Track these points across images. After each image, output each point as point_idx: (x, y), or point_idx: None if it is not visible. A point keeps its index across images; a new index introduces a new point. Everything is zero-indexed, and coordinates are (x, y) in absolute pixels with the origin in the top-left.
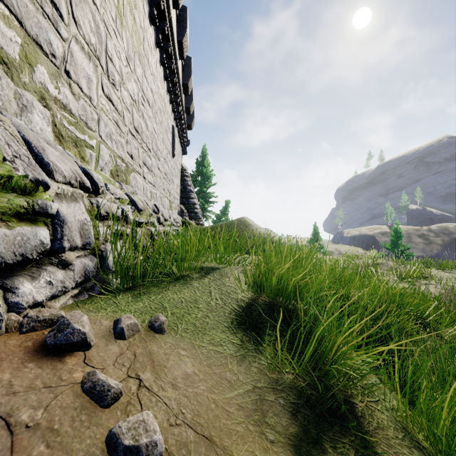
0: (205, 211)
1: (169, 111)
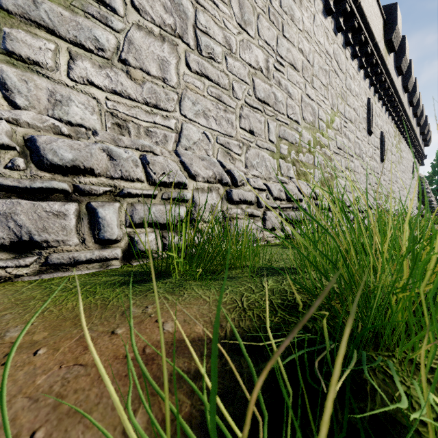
0: None
1: (410, 158)
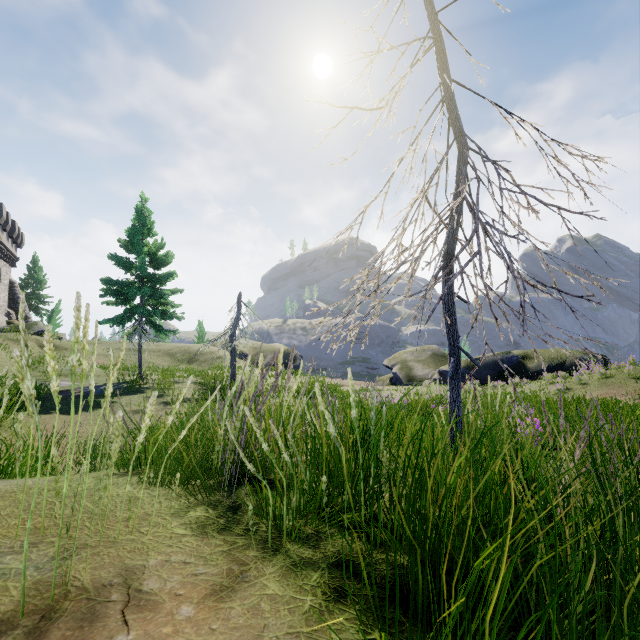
0: (39, 310)
1: None
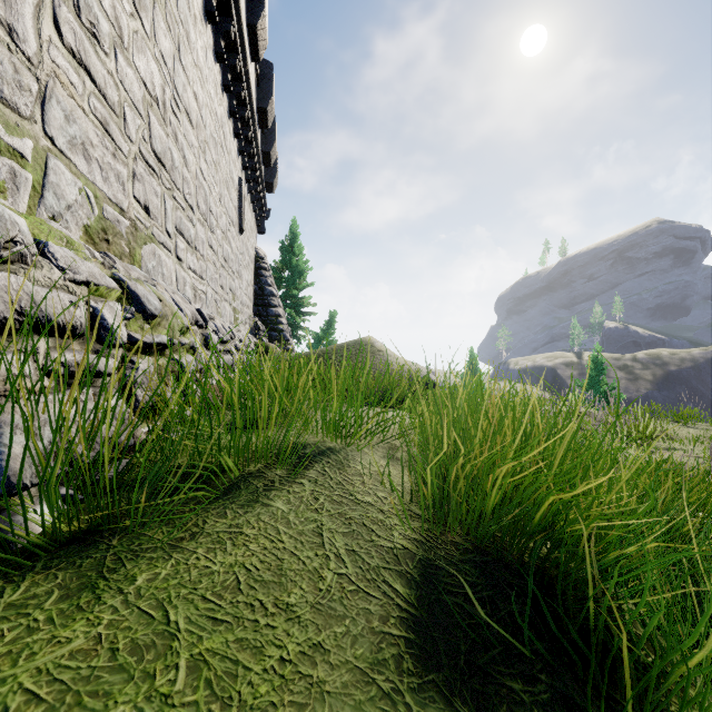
0: (296, 328)
1: (232, 150)
